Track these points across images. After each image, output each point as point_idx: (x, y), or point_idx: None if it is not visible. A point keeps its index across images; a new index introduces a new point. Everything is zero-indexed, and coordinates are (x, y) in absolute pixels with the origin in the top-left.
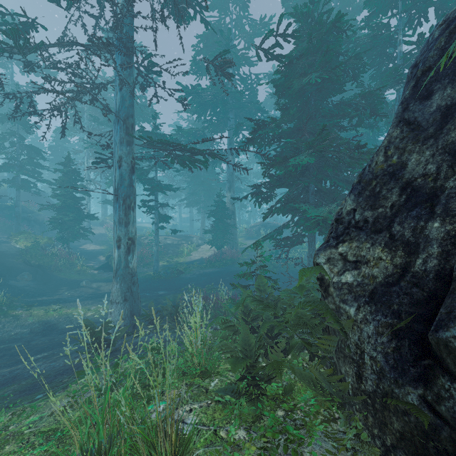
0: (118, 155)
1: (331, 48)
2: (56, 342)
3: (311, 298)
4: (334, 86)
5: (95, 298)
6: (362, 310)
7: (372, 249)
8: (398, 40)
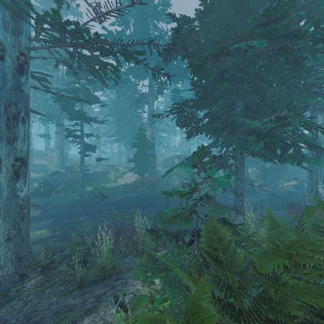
0: None
1: None
2: None
3: None
4: None
5: None
6: None
7: None
8: None
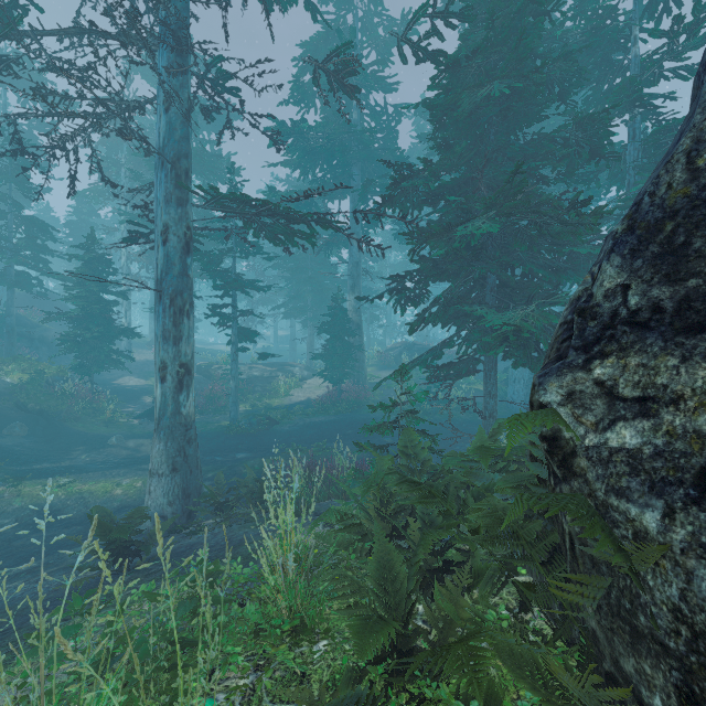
0: (162, 223)
1: (525, 43)
2: (56, 542)
3: (517, 475)
4: (529, 108)
5: (130, 464)
6: (682, 519)
7: (685, 368)
8: (632, 36)
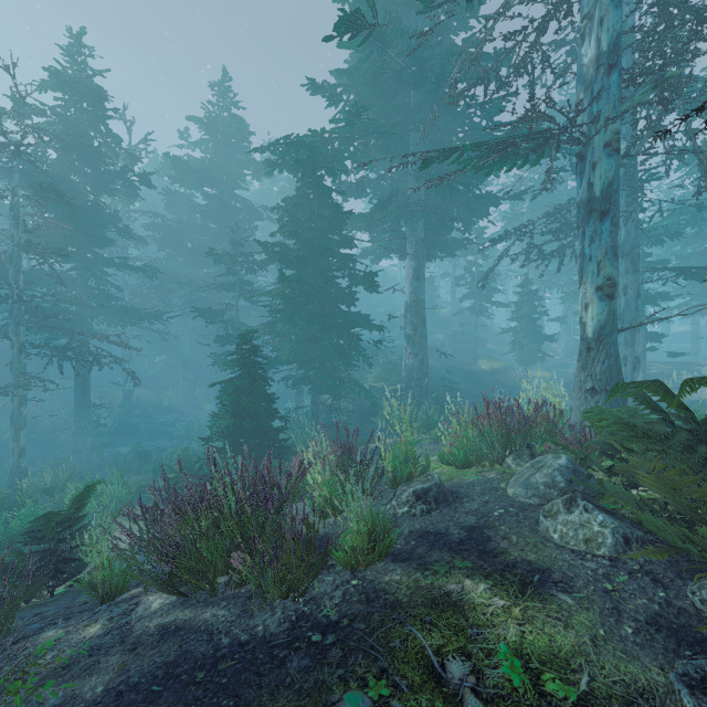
0: (623, 284)
1: None
2: None
3: None
4: None
5: None
6: None
7: None
8: None
